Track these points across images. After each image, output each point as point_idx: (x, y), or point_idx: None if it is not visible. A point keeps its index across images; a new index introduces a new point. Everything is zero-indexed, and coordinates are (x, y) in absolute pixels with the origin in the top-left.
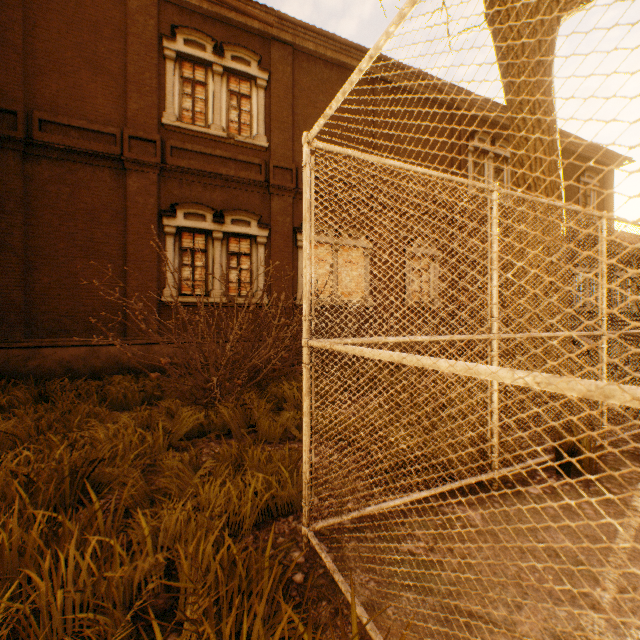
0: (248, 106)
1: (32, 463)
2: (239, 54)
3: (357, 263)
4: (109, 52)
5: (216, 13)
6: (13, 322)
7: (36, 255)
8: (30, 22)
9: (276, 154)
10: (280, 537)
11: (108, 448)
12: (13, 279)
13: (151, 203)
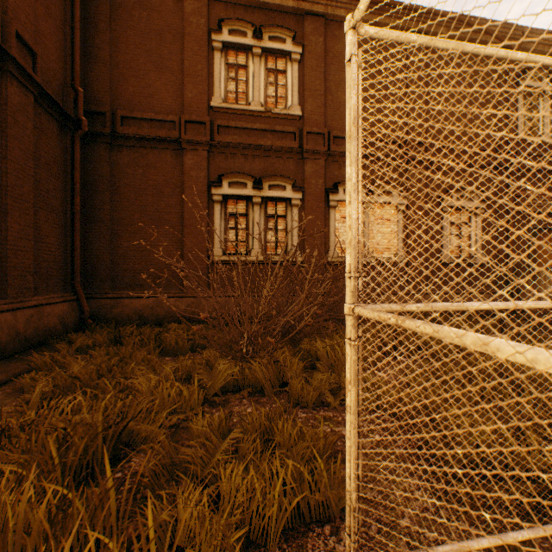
0: (283, 80)
1: (83, 409)
2: (275, 34)
3: (389, 219)
4: (170, 53)
5: (255, 1)
6: (103, 278)
7: (119, 225)
8: (115, 40)
9: (309, 121)
10: None
11: (146, 401)
12: (103, 244)
13: (202, 176)
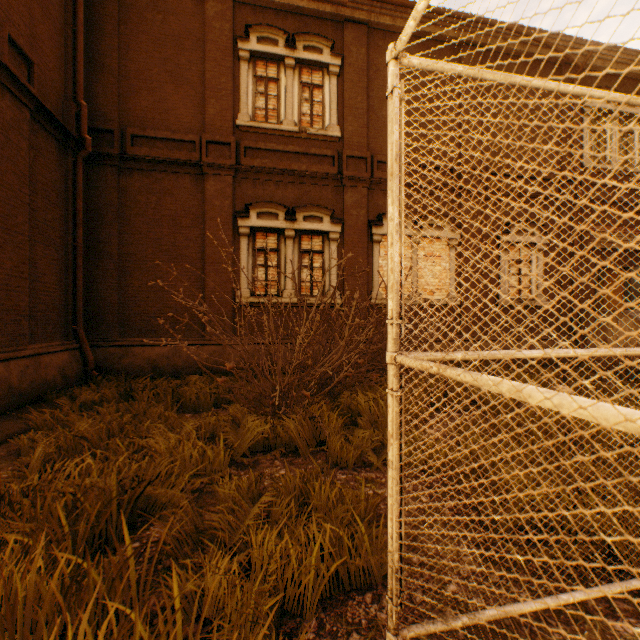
0: (320, 96)
1: (92, 473)
2: (311, 43)
3: (440, 256)
4: (189, 63)
5: (288, 5)
6: (111, 323)
7: (129, 261)
8: (124, 47)
9: (349, 143)
10: (354, 632)
11: (165, 463)
12: (111, 283)
13: (226, 205)
